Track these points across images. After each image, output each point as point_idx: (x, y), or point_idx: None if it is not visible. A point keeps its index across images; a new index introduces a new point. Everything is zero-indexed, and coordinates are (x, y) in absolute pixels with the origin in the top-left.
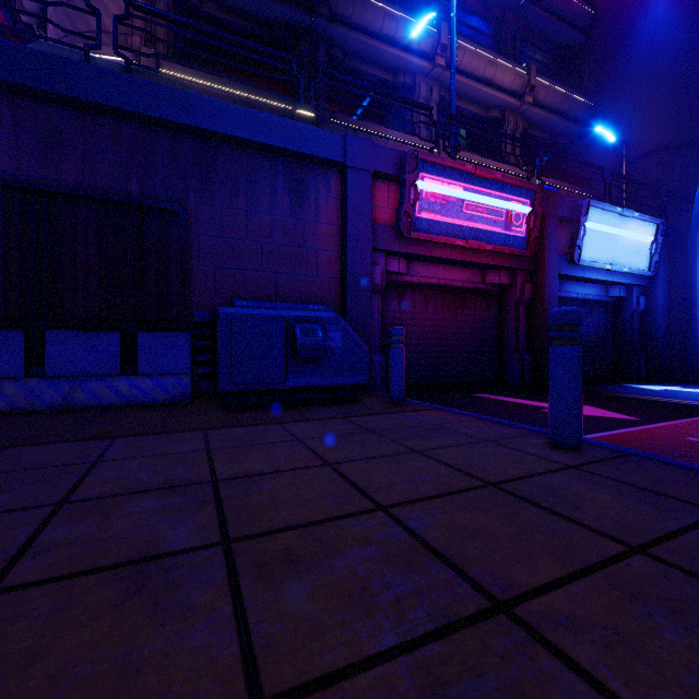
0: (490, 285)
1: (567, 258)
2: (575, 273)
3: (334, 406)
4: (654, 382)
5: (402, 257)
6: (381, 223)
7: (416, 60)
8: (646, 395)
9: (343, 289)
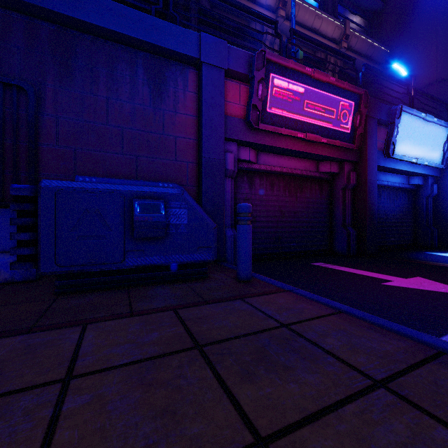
0: (323, 173)
1: (383, 152)
2: (388, 165)
3: (177, 286)
4: (447, 250)
5: (252, 147)
6: (234, 116)
7: (264, 12)
8: None
9: (199, 173)
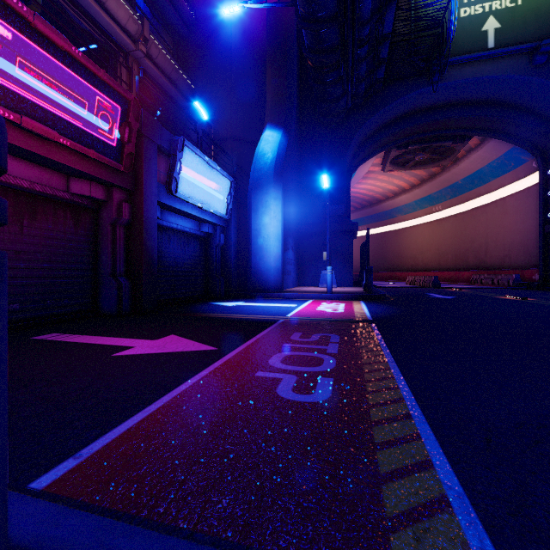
0: (79, 197)
1: (166, 187)
2: (174, 204)
3: None
4: (230, 299)
5: None
6: None
7: None
8: (224, 313)
9: None
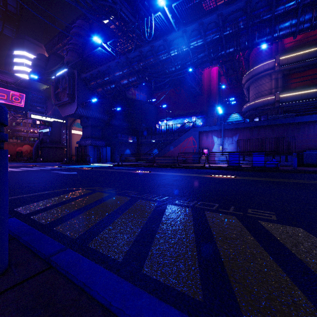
0: None
1: None
2: None
3: None
4: None
5: None
6: None
7: None
8: None
9: None
